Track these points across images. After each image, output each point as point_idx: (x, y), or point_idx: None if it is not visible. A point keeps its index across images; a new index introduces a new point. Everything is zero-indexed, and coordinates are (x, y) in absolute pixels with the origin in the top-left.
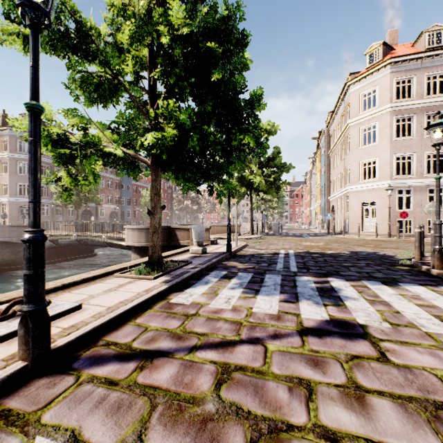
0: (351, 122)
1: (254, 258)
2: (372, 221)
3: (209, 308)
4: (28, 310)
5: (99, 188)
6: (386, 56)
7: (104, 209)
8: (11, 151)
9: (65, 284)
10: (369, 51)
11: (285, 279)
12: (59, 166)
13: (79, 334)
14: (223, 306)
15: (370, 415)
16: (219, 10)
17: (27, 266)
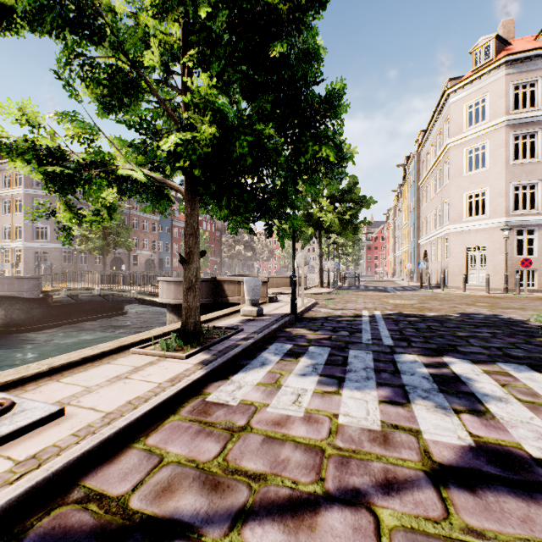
0: (451, 142)
1: (328, 323)
2: (480, 271)
3: (267, 414)
4: None
5: (131, 230)
6: (500, 53)
7: (138, 256)
8: (26, 186)
9: (54, 367)
10: (476, 48)
11: (379, 360)
12: (50, 194)
13: (36, 480)
14: (289, 412)
15: None
16: None
17: None
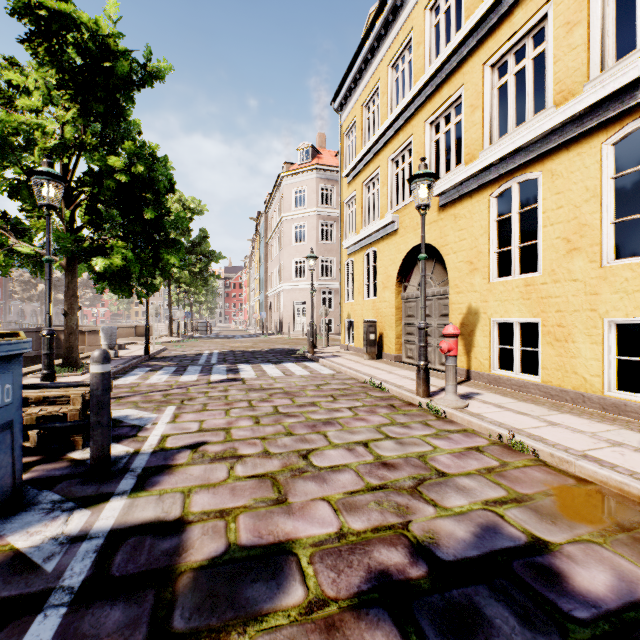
0: (285, 216)
1: (177, 358)
2: (303, 320)
3: (147, 383)
4: (49, 373)
5: None
6: (315, 159)
7: None
8: None
9: None
10: (301, 148)
11: (205, 368)
12: None
13: None
14: (157, 382)
15: (227, 392)
16: (148, 150)
17: (47, 349)
